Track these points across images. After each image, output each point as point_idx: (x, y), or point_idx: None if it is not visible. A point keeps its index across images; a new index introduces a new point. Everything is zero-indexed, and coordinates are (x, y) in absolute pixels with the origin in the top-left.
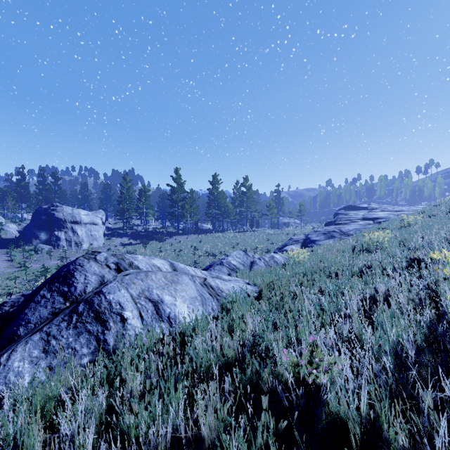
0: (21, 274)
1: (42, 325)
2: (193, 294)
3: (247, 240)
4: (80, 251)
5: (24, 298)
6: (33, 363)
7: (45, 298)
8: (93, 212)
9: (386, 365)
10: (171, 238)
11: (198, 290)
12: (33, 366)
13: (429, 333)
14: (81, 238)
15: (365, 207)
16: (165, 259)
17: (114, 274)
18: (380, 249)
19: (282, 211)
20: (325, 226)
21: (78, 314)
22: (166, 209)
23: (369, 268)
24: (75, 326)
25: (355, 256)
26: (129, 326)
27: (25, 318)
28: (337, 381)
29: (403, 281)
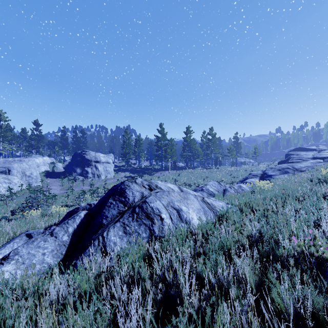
0: (69, 194)
1: (117, 219)
2: (198, 207)
3: (213, 175)
4: (100, 180)
5: (96, 204)
6: (120, 238)
7: (112, 204)
8: (106, 155)
9: None
10: (157, 173)
11: (200, 205)
12: (120, 240)
13: None
14: (100, 172)
15: (313, 149)
16: (174, 184)
17: (149, 192)
18: None
19: (239, 153)
20: (279, 164)
21: (136, 213)
22: (153, 153)
23: None
24: (136, 220)
25: (315, 186)
26: (165, 223)
27: (104, 214)
28: None
29: None
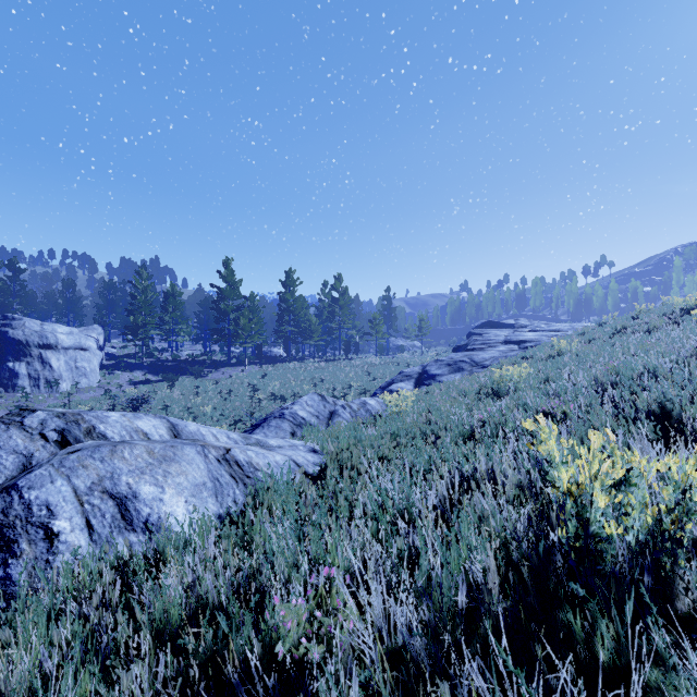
0: None
1: None
2: (200, 478)
3: (337, 374)
4: (55, 395)
5: None
6: None
7: None
8: (81, 329)
9: (426, 617)
10: (216, 372)
11: (211, 471)
12: None
13: (528, 541)
14: (57, 373)
15: (511, 324)
16: (163, 418)
17: (54, 451)
18: (510, 393)
19: (394, 329)
20: (453, 352)
21: None
22: (212, 325)
23: (485, 426)
24: None
25: (476, 403)
26: (61, 546)
27: None
28: (327, 660)
29: (520, 449)
